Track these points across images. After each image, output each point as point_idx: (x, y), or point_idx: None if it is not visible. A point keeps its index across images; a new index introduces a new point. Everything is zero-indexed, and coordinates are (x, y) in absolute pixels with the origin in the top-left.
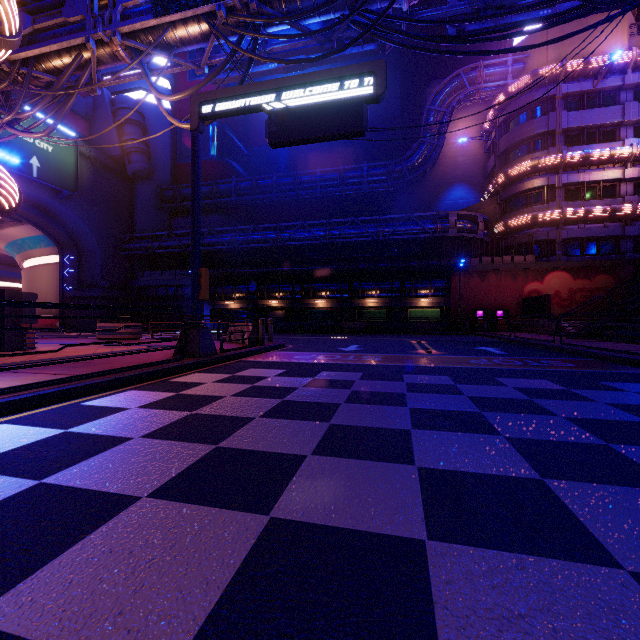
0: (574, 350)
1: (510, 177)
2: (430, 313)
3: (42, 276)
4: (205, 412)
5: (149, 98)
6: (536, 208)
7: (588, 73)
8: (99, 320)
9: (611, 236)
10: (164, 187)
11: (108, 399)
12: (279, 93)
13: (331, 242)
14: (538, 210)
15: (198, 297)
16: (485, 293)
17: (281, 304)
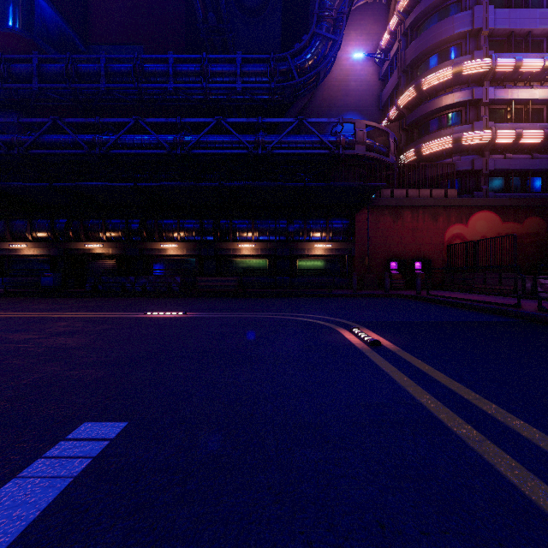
0: None
1: (423, 91)
2: (327, 264)
3: None
4: None
5: None
6: (457, 129)
7: None
8: None
9: (540, 170)
10: None
11: None
12: None
13: (185, 155)
14: (460, 132)
15: None
16: (399, 237)
17: (107, 249)
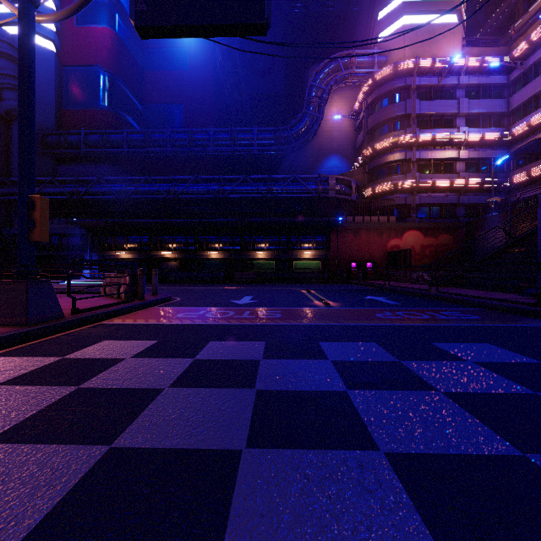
0: (456, 299)
1: (376, 150)
2: (312, 264)
3: None
4: None
5: None
6: (396, 177)
7: (434, 71)
8: None
9: (450, 203)
10: (47, 131)
11: None
12: None
13: (224, 197)
14: (398, 179)
15: (29, 237)
16: (357, 247)
17: (175, 255)
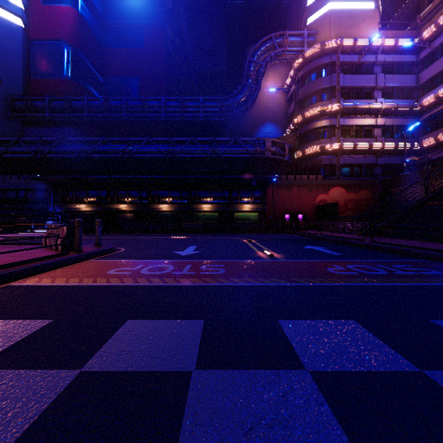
0: (396, 249)
1: (306, 118)
2: (251, 216)
3: None
4: None
5: None
6: (323, 141)
7: (355, 50)
8: None
9: (369, 164)
10: (15, 97)
11: None
12: None
13: (173, 157)
14: (325, 142)
15: None
16: (290, 201)
17: (130, 208)
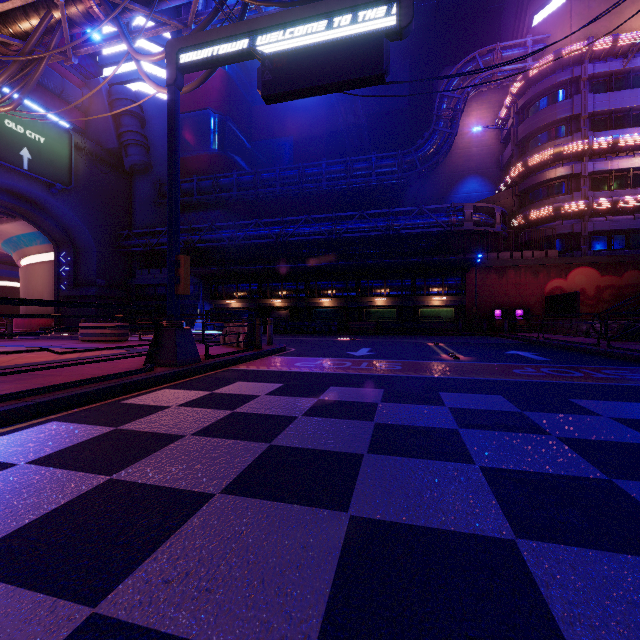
0: (632, 356)
1: (530, 166)
2: (443, 312)
3: (38, 274)
4: (132, 477)
5: (148, 90)
6: (559, 199)
7: (617, 52)
8: (83, 320)
9: None
10: (163, 182)
11: (1, 441)
12: (275, 32)
13: (337, 237)
14: (561, 201)
15: (176, 291)
16: (503, 291)
17: (285, 303)
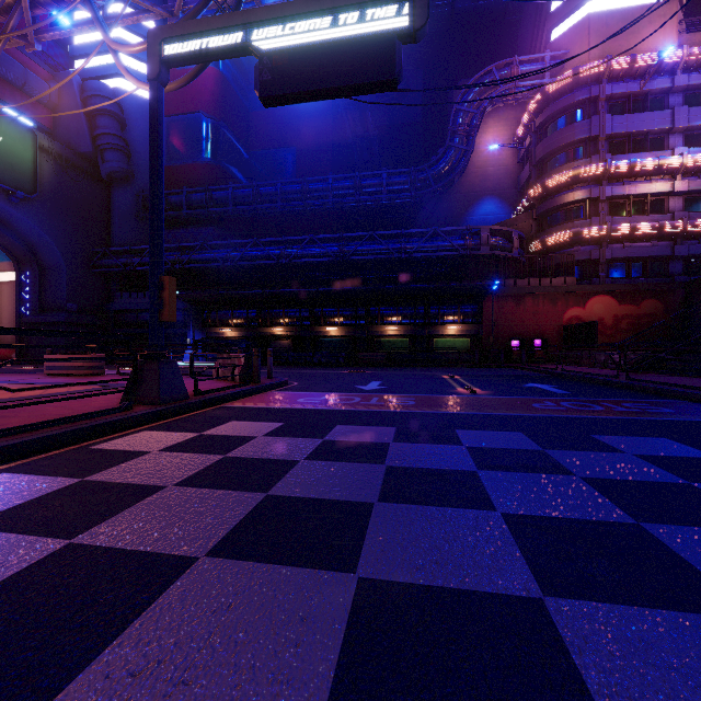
0: (652, 388)
1: (548, 189)
2: (459, 342)
3: None
4: (98, 539)
5: (129, 87)
6: (577, 224)
7: (634, 73)
8: (49, 350)
9: (659, 256)
10: (147, 193)
11: None
12: (275, 26)
13: (345, 260)
14: (579, 226)
15: (159, 318)
16: (521, 320)
17: (287, 332)
